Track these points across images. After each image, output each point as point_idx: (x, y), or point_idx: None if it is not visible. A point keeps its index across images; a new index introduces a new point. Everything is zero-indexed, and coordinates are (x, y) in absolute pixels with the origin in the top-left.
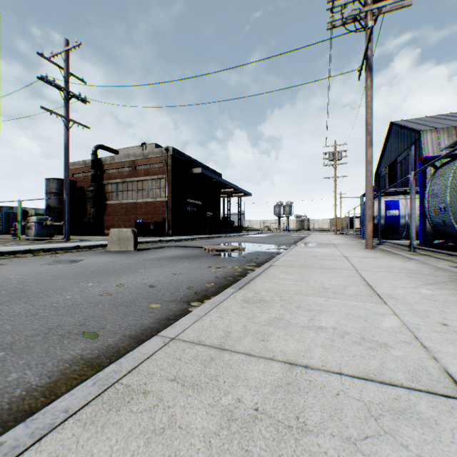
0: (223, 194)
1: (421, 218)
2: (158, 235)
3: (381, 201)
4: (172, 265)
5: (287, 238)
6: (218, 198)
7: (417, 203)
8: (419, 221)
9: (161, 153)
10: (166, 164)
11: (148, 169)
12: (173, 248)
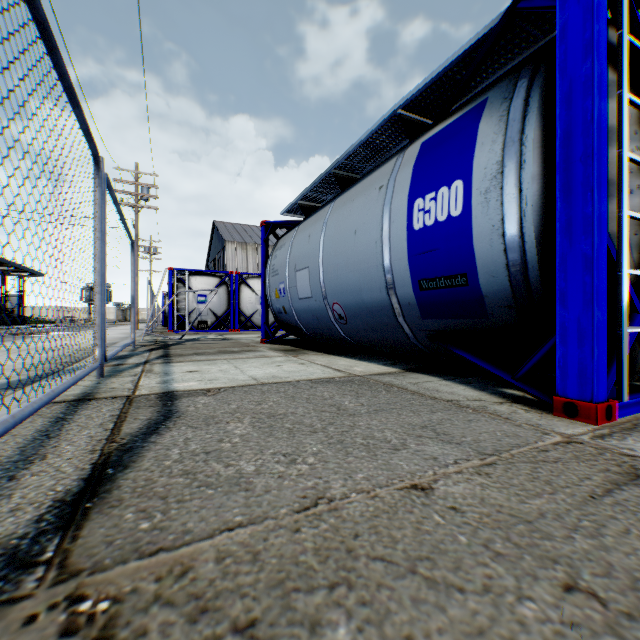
0: None
1: None
2: None
3: None
4: (7, 338)
5: None
6: None
7: None
8: None
9: None
10: None
11: None
12: None
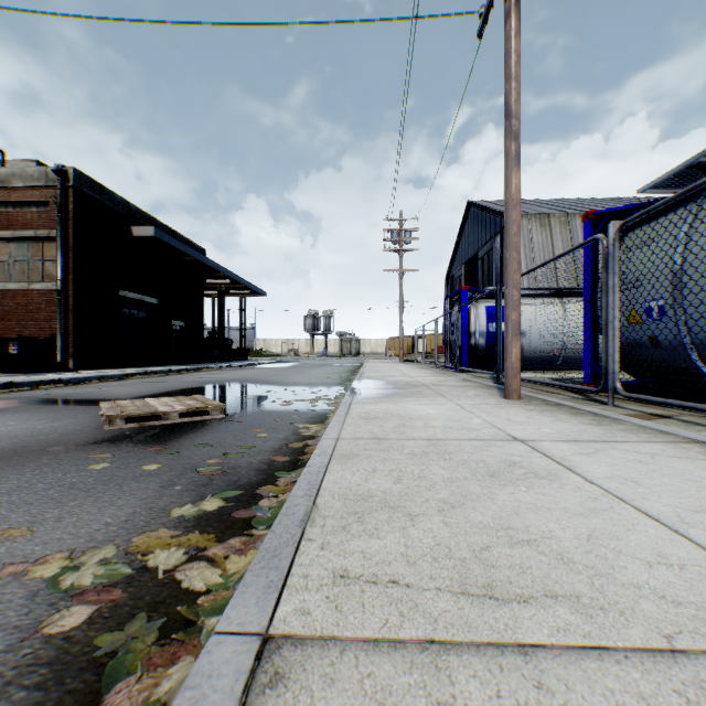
0: (212, 290)
1: (591, 332)
2: (37, 369)
3: (482, 306)
4: None
5: (327, 369)
6: (199, 296)
7: (532, 311)
8: (586, 337)
9: (47, 178)
10: (57, 205)
11: (12, 214)
12: (15, 408)
